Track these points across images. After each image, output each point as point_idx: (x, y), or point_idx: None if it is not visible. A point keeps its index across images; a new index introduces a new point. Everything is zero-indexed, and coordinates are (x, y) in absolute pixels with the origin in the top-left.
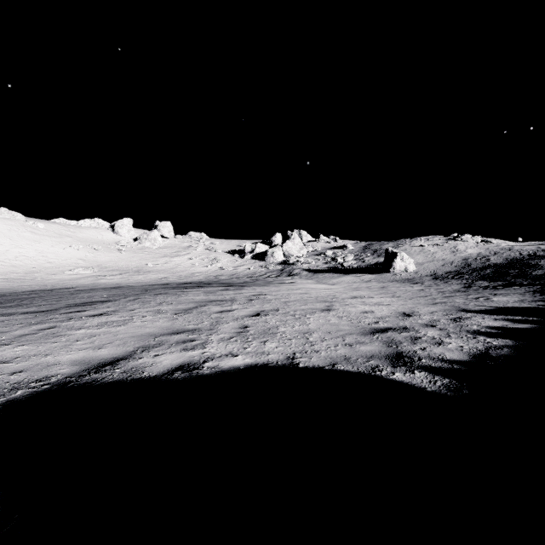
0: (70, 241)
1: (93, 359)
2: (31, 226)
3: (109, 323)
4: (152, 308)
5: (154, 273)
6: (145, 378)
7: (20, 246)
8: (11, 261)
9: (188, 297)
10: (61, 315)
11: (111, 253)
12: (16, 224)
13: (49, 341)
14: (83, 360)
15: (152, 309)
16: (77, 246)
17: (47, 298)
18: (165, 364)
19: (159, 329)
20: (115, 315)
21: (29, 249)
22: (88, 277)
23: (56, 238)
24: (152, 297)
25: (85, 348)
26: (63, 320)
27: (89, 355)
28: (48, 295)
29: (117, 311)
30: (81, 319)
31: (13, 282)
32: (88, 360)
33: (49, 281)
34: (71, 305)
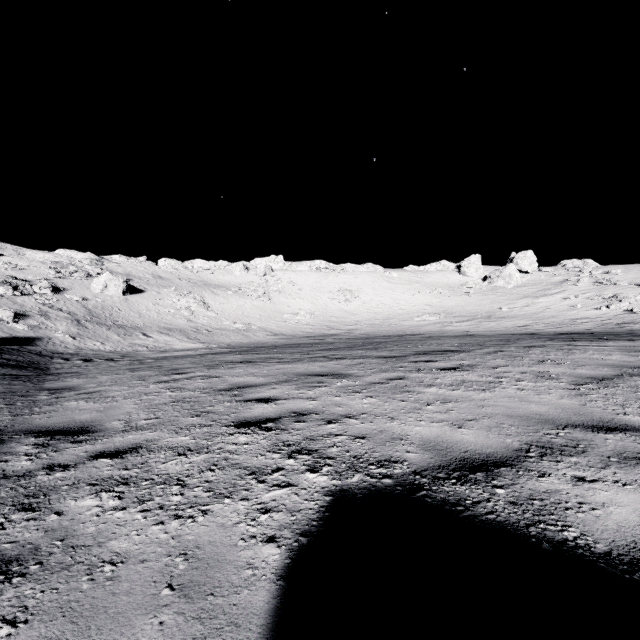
0: (418, 287)
1: (451, 446)
2: (387, 276)
3: (466, 383)
4: (526, 368)
5: (510, 320)
6: (577, 550)
7: (379, 295)
8: (374, 308)
9: (589, 355)
10: (410, 363)
11: (456, 297)
12: (377, 276)
13: (396, 396)
14: (437, 443)
15: (528, 369)
16: (423, 292)
17: (397, 343)
18: (619, 518)
19: (558, 411)
20: (472, 372)
21: (386, 297)
22: (434, 323)
23: (406, 285)
24: (520, 350)
25: (438, 420)
26: (411, 370)
27: (445, 436)
28: (398, 340)
29: (475, 366)
30: (430, 372)
31: (374, 327)
32: (444, 446)
33: (401, 327)
34: (420, 352)
